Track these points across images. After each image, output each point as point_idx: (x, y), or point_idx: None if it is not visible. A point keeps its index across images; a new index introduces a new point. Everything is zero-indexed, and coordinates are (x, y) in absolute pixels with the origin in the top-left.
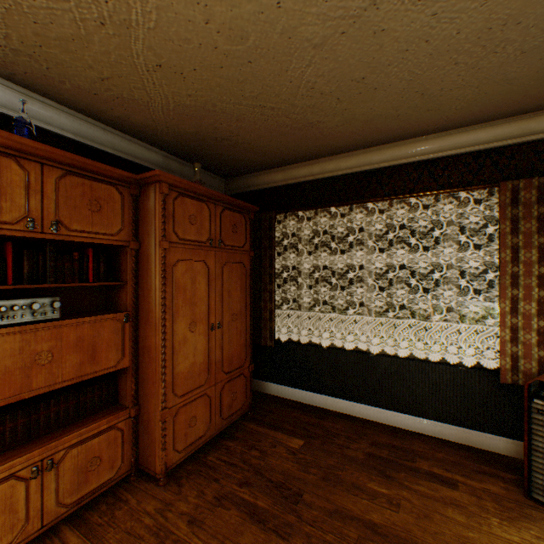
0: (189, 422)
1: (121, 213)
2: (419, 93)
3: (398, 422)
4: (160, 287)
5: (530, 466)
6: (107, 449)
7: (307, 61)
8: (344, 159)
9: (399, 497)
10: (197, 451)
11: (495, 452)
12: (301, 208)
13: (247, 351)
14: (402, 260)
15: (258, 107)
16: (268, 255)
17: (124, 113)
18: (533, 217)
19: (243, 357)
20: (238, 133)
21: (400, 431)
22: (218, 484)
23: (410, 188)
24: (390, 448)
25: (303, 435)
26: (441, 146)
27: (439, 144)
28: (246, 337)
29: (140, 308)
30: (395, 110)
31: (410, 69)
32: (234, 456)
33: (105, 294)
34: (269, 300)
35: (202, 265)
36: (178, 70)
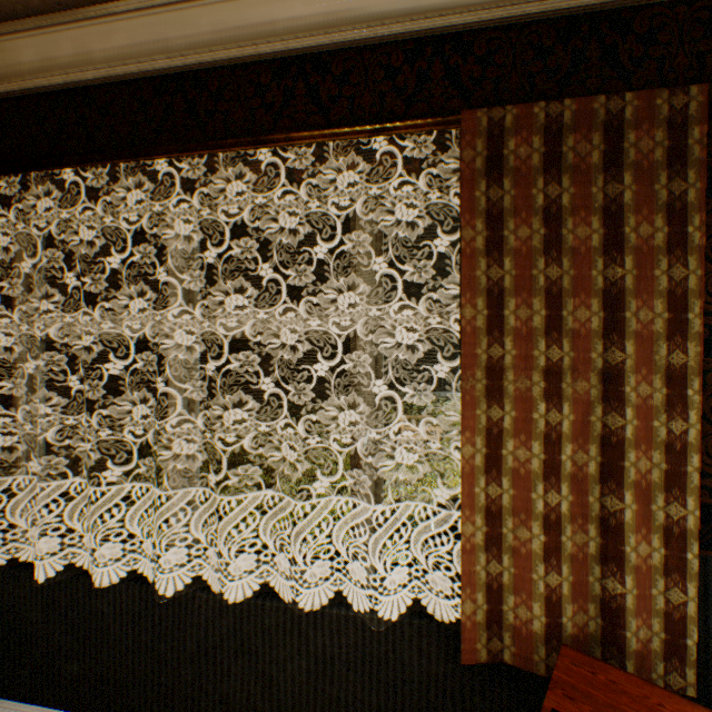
0: None
1: None
2: None
3: None
4: None
5: None
6: None
7: None
8: (96, 27)
9: None
10: None
11: None
12: None
13: None
14: (257, 327)
15: None
16: None
17: None
18: (536, 209)
19: None
20: None
21: None
22: None
23: (266, 128)
24: None
25: None
26: (334, 12)
27: (327, 5)
28: None
29: None
30: None
31: None
32: None
33: None
34: None
35: None
36: None
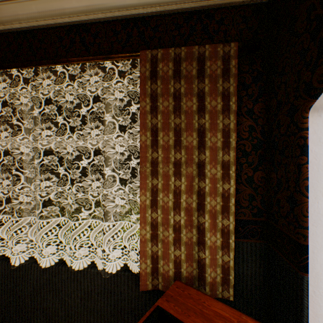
0: None
1: None
2: None
3: None
4: None
5: None
6: None
7: None
8: None
9: None
10: None
11: None
12: None
13: None
14: (62, 145)
15: None
16: None
17: None
18: (171, 94)
19: None
20: None
21: None
22: None
23: (63, 56)
24: None
25: None
26: (90, 5)
27: (87, 2)
28: None
29: None
30: None
31: None
32: None
33: None
34: None
35: None
36: None
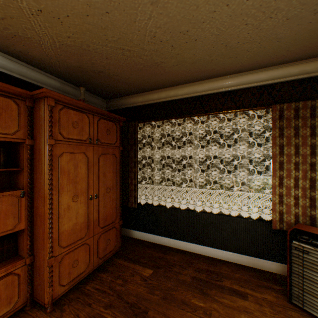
0: (73, 264)
1: (17, 119)
2: (224, 44)
3: (212, 254)
4: (47, 172)
5: (291, 282)
6: (5, 290)
7: (148, 15)
8: (180, 89)
9: (211, 309)
10: (79, 283)
11: (269, 271)
12: (153, 119)
13: (118, 212)
14: (215, 153)
15: (119, 49)
16: (133, 149)
17: (23, 48)
18: (292, 127)
19: (115, 216)
20: (109, 68)
21: (214, 260)
22: (90, 308)
23: (220, 108)
24: (207, 272)
25: (153, 266)
26: (238, 82)
27: (237, 81)
28: (117, 203)
29: (34, 187)
30: (209, 56)
31: (218, 26)
32: (104, 285)
33: (9, 176)
34: (133, 178)
35: (83, 156)
36: (56, 16)
